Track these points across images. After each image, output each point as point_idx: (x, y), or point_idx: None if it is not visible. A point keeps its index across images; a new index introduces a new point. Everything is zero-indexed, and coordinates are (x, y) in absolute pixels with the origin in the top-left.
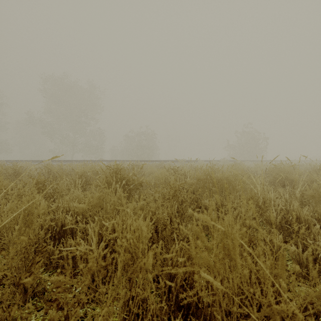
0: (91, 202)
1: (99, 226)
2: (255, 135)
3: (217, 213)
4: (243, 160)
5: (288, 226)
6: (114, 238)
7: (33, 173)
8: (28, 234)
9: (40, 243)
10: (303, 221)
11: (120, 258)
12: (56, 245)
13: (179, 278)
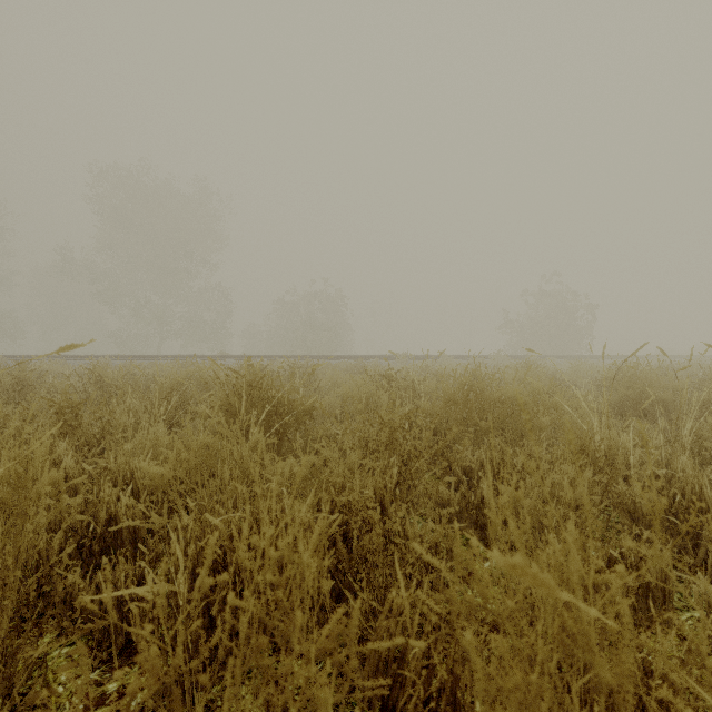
0: (182, 461)
1: (199, 525)
2: (567, 300)
3: (493, 484)
4: (541, 356)
5: (673, 520)
6: (236, 560)
7: (61, 386)
8: (16, 546)
9: (52, 564)
10: (711, 508)
11: (229, 667)
12: (89, 573)
13: (413, 697)
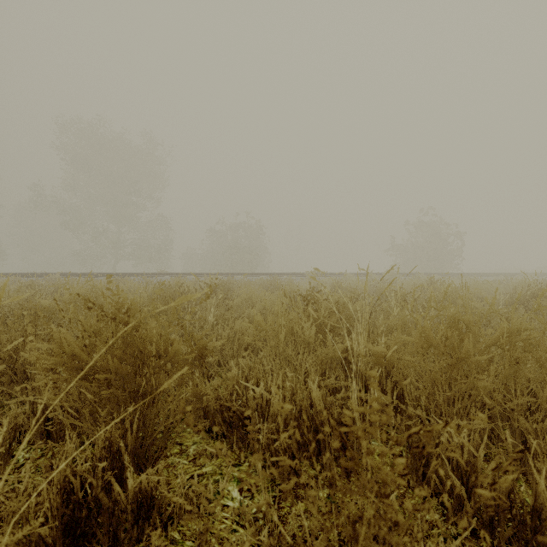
0: None
1: None
2: (442, 228)
3: None
4: (425, 273)
5: None
6: None
7: None
8: None
9: None
10: None
11: None
12: None
13: None
